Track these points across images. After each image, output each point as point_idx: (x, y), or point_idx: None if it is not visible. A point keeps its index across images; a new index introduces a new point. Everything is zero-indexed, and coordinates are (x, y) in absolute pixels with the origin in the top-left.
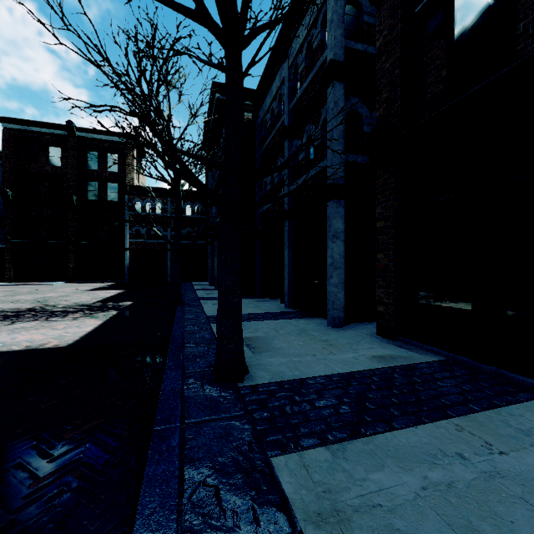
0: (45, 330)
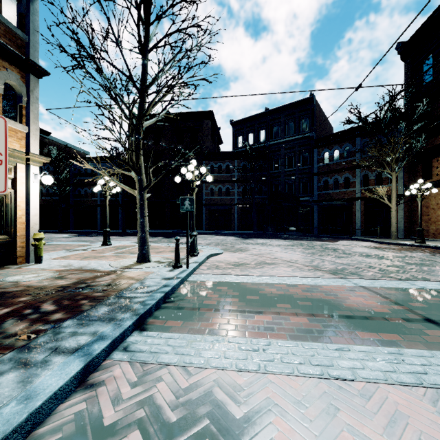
0: (61, 235)
